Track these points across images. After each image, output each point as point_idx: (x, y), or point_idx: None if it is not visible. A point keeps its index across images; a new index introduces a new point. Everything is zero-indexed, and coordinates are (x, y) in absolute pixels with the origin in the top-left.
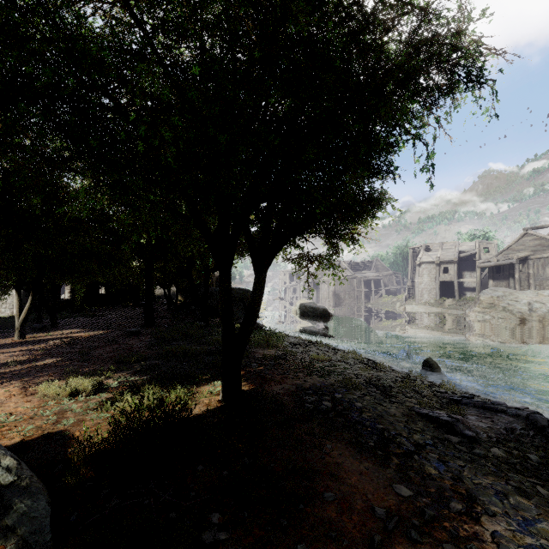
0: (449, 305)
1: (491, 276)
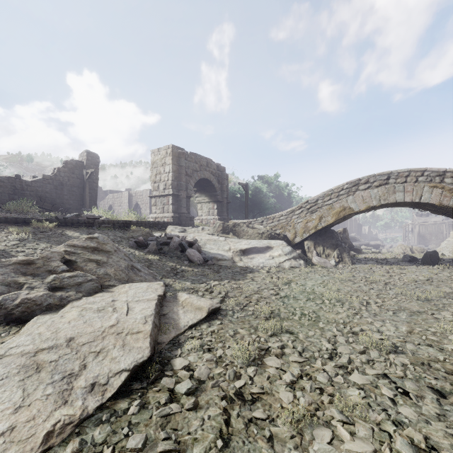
0: None
1: None
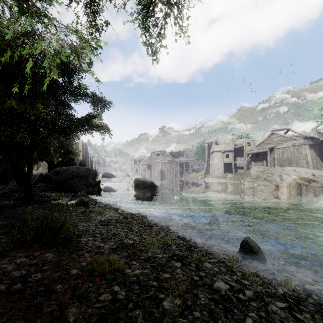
0: (230, 178)
1: (253, 159)
